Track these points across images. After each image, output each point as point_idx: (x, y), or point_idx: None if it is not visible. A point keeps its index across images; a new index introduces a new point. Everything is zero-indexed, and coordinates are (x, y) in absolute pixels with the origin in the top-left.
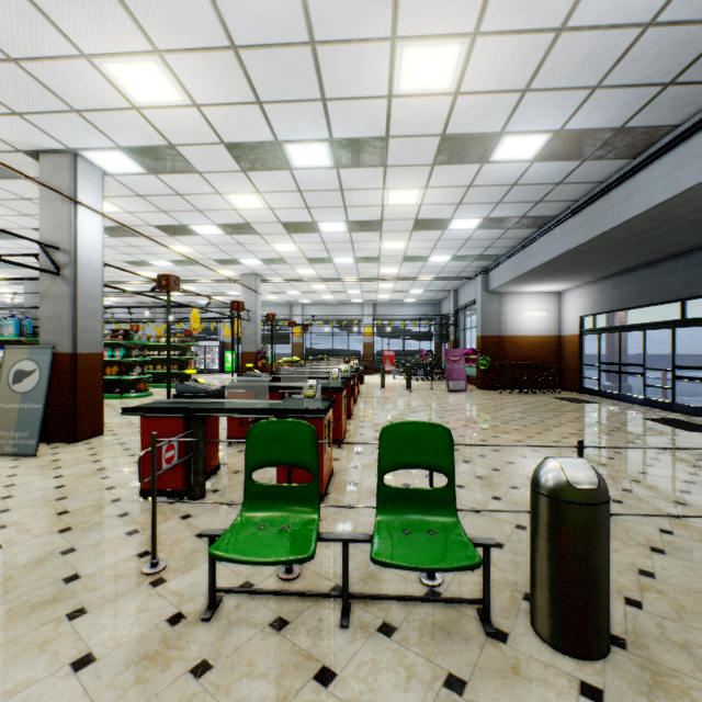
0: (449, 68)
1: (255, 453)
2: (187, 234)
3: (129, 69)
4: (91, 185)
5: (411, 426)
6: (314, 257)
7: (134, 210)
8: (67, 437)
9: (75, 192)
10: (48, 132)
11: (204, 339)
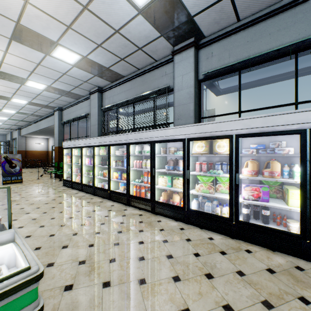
0: None
1: None
2: None
3: None
4: None
5: None
6: None
7: None
8: None
9: None
10: None
11: None
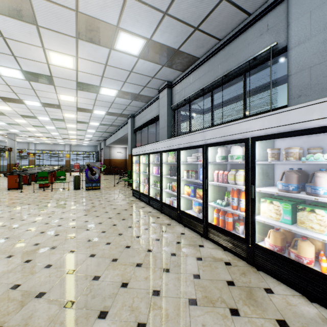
0: (74, 116)
1: (39, 175)
2: None
3: (1, 106)
4: None
5: (61, 171)
6: (43, 132)
7: None
8: None
9: None
10: None
11: None
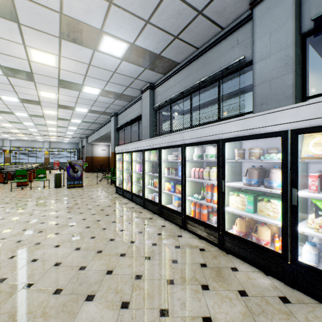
0: (55, 113)
1: (17, 173)
2: None
3: None
4: None
5: (41, 169)
6: (20, 128)
7: None
8: None
9: None
10: None
11: None
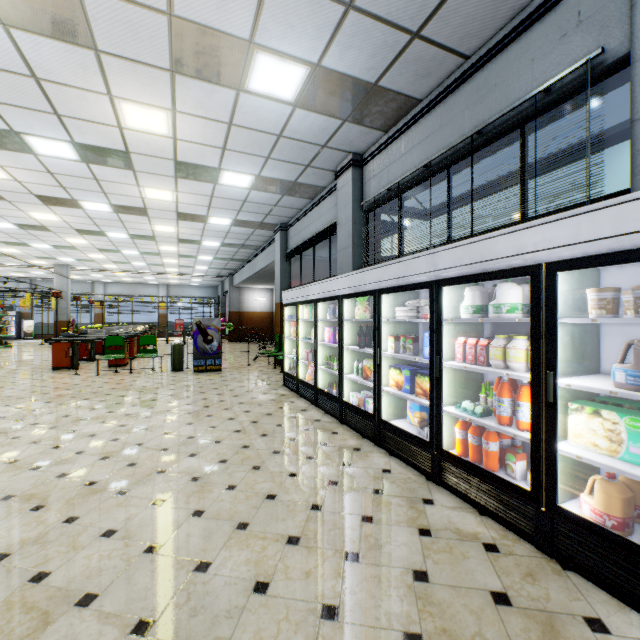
0: (173, 229)
1: (108, 343)
2: (23, 245)
3: (40, 214)
4: None
5: (148, 336)
6: (118, 261)
7: None
8: None
9: None
10: None
11: None
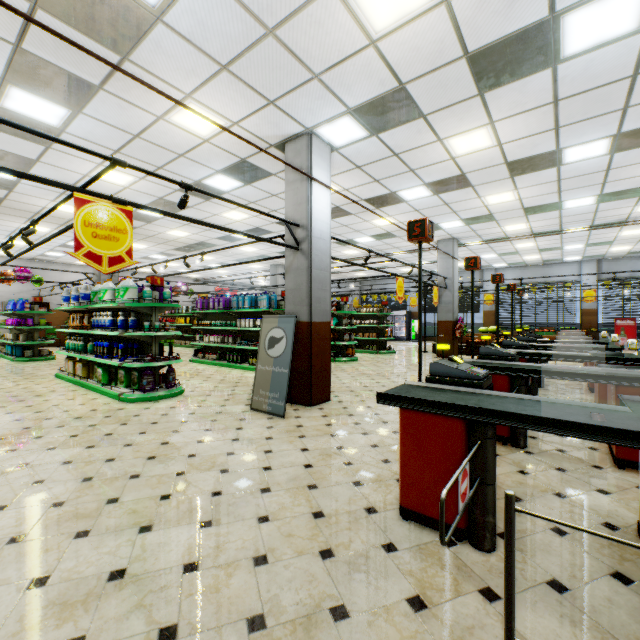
0: None
1: None
2: (392, 203)
3: None
4: (322, 162)
5: None
6: (534, 205)
7: (350, 185)
8: (304, 400)
9: (310, 170)
10: (292, 115)
11: (392, 309)
